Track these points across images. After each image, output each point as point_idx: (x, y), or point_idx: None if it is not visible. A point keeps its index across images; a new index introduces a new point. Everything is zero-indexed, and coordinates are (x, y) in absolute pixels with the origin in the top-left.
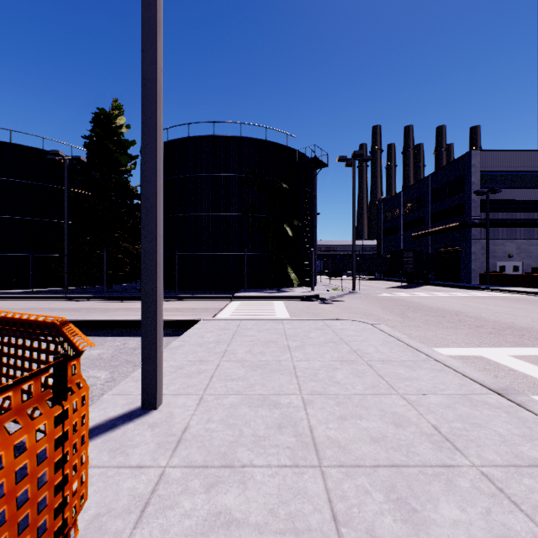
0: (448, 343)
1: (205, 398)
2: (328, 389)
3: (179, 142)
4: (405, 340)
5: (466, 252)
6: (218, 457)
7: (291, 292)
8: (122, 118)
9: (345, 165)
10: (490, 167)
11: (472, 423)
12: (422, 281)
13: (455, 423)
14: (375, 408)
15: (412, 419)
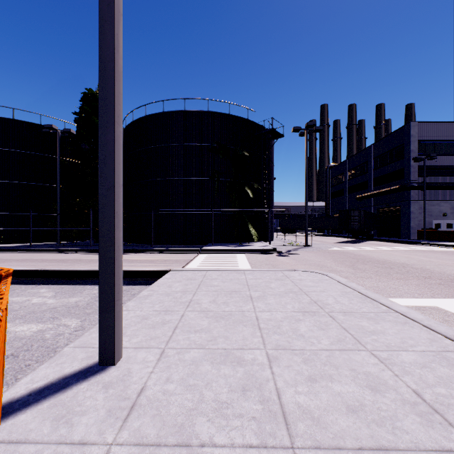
0: (401, 293)
1: (166, 352)
2: (293, 343)
3: (155, 117)
4: (362, 290)
5: (405, 211)
6: (174, 431)
7: (251, 246)
8: None
9: (299, 135)
10: (427, 137)
11: None
12: (366, 237)
13: (438, 388)
14: (345, 366)
15: (388, 382)
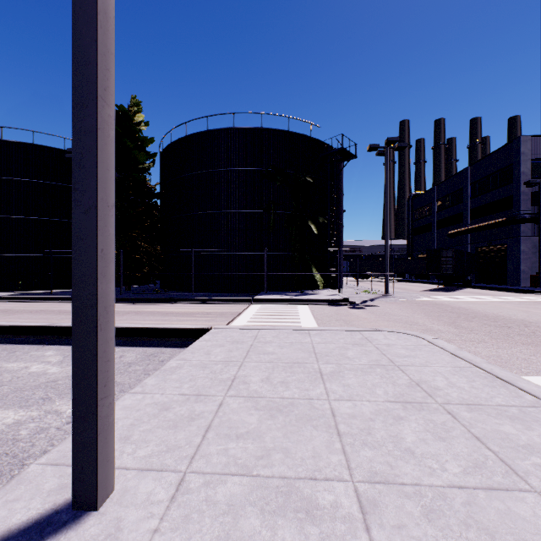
0: (538, 368)
1: (188, 481)
2: (398, 469)
3: (197, 136)
4: (484, 365)
5: (514, 251)
6: None
7: (316, 295)
8: (140, 115)
9: (377, 154)
10: None
11: None
12: (461, 283)
13: None
14: (507, 533)
15: None
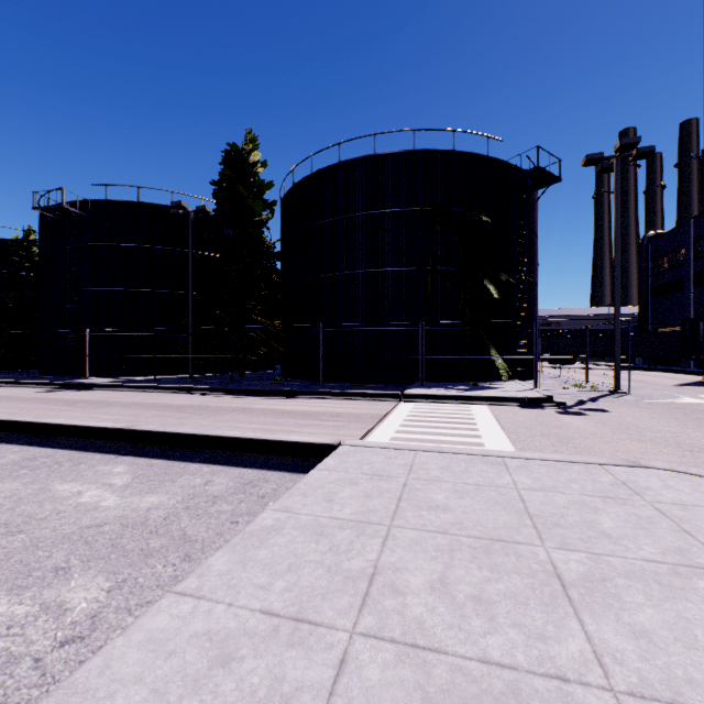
0: None
1: None
2: None
3: (326, 172)
4: None
5: None
6: None
7: (499, 390)
8: (257, 154)
9: (598, 170)
10: None
11: None
12: None
13: None
14: None
15: None
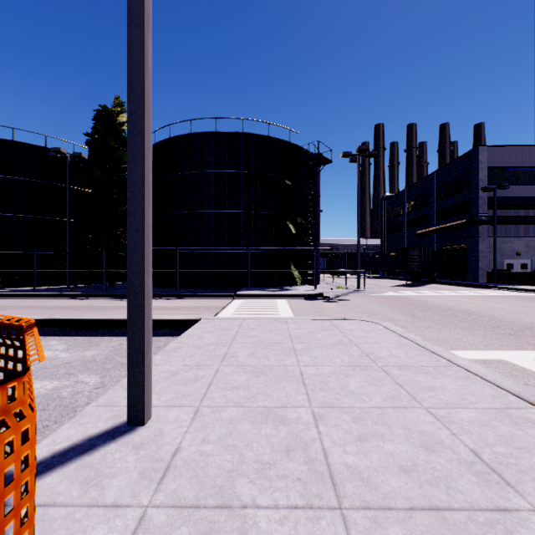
0: (465, 345)
1: (201, 410)
2: (341, 401)
3: (181, 139)
4: (420, 342)
5: (473, 250)
6: (213, 493)
7: (294, 291)
8: (124, 116)
9: (350, 160)
10: (498, 163)
11: (518, 447)
12: (427, 279)
13: (497, 447)
14: (398, 425)
15: (445, 441)
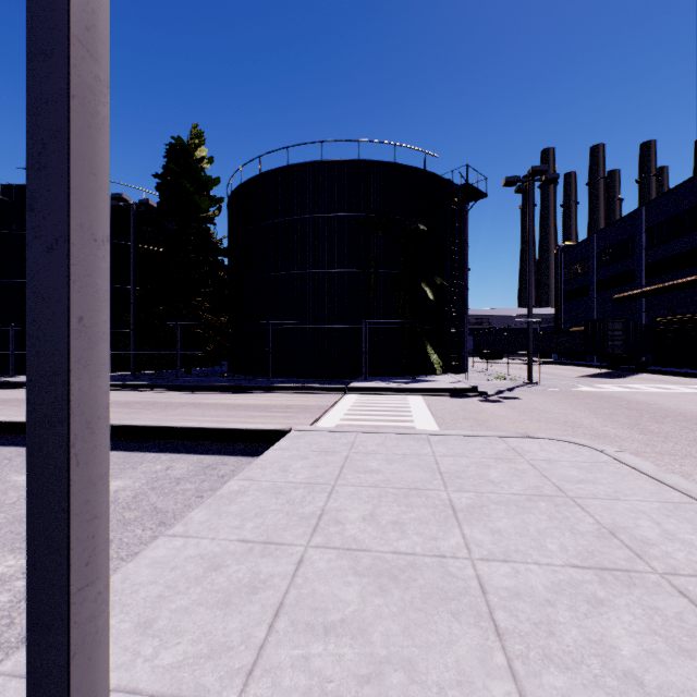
0: None
1: None
2: None
3: (274, 174)
4: None
5: None
6: None
7: (433, 383)
8: (203, 150)
9: (516, 190)
10: None
11: None
12: (632, 366)
13: None
14: None
15: None
